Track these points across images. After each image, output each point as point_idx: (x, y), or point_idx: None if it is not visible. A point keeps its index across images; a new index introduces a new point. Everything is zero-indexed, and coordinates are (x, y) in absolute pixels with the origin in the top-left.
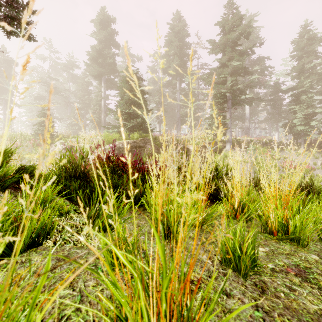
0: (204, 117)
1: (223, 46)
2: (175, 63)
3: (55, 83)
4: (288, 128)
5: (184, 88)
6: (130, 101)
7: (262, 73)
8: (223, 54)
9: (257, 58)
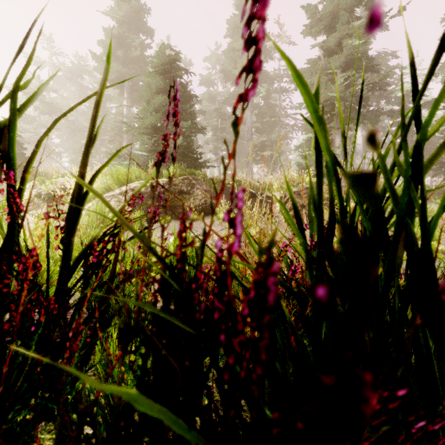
0: (295, 146)
1: (329, 19)
2: (245, 60)
3: (53, 99)
4: (437, 164)
5: (258, 104)
6: (162, 107)
7: (384, 80)
8: (329, 34)
9: (376, 55)
